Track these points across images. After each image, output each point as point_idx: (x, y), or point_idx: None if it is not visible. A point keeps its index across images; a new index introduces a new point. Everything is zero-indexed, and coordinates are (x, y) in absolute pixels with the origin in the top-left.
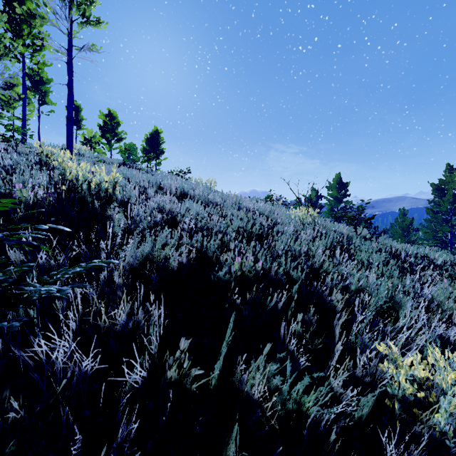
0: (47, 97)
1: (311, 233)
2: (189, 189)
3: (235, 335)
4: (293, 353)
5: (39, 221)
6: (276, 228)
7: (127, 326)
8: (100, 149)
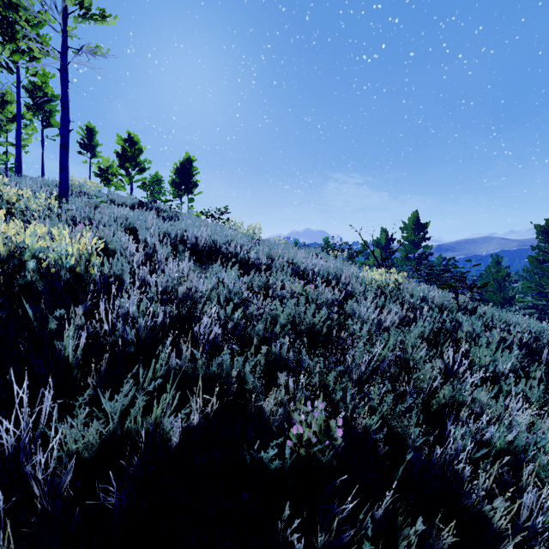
0: (52, 118)
1: (399, 312)
2: (223, 245)
3: None
4: None
5: None
6: (348, 308)
7: None
8: (117, 182)
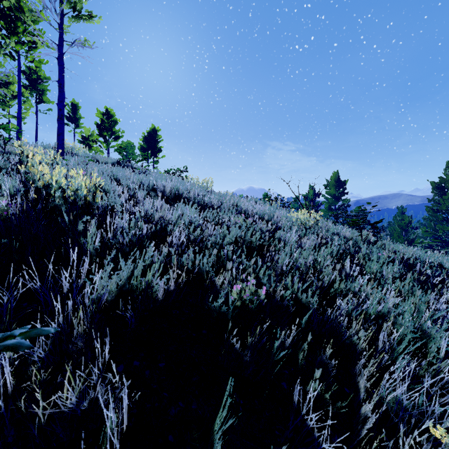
0: (44, 96)
1: (315, 239)
2: (184, 191)
3: (233, 391)
4: (308, 415)
5: (1, 237)
6: (277, 235)
7: (80, 408)
8: (97, 148)
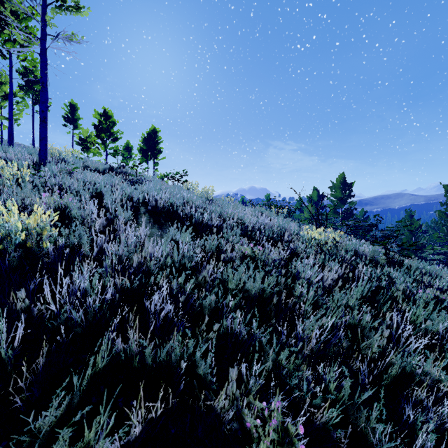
0: None
1: (338, 270)
2: (179, 207)
3: None
4: None
5: None
6: (293, 269)
7: None
8: (95, 150)
